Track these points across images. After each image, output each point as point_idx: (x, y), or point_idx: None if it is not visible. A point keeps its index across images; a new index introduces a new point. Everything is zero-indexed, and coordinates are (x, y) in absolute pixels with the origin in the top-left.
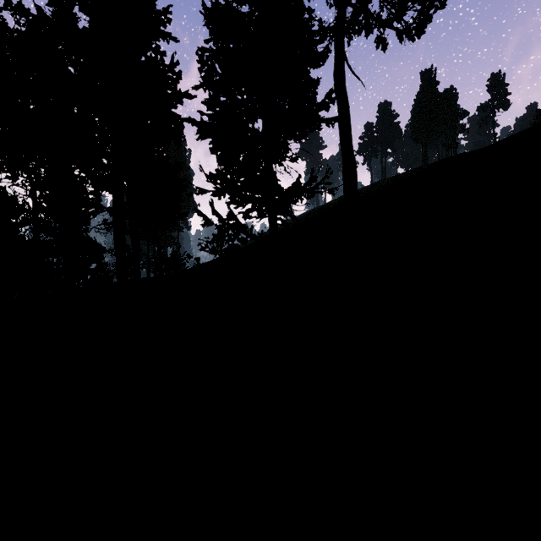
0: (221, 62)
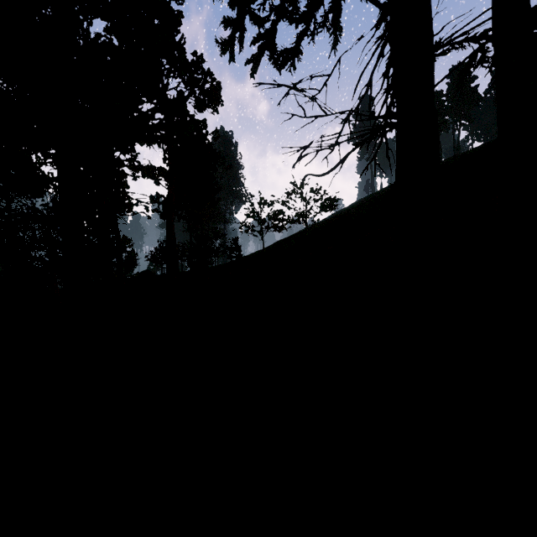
0: None
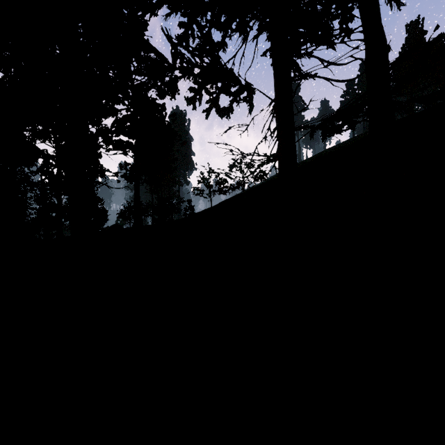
0: None
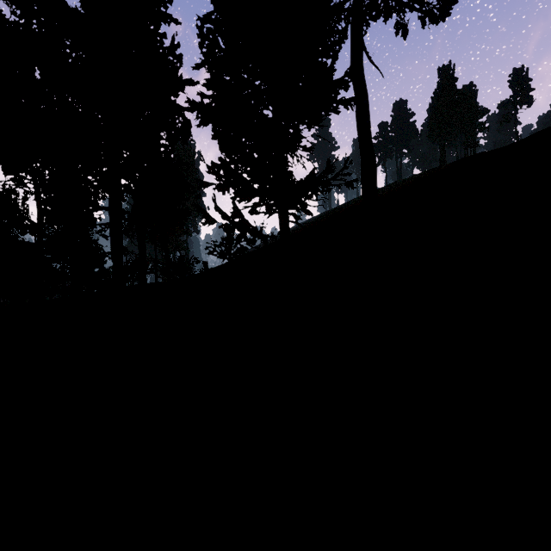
0: (224, 34)
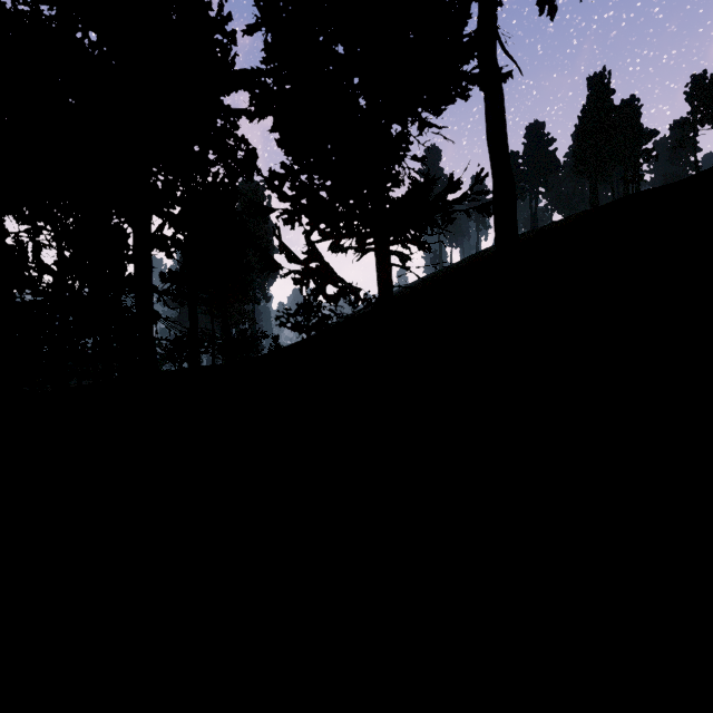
0: None
